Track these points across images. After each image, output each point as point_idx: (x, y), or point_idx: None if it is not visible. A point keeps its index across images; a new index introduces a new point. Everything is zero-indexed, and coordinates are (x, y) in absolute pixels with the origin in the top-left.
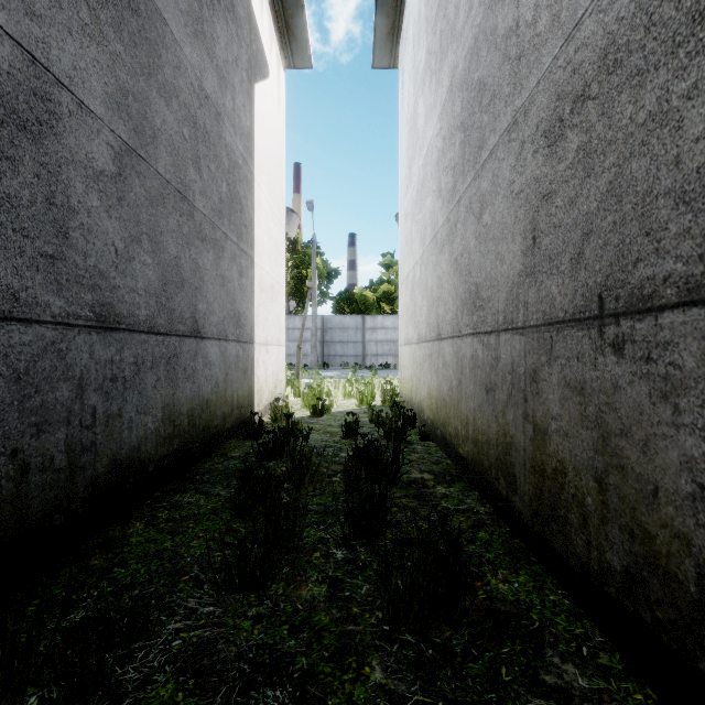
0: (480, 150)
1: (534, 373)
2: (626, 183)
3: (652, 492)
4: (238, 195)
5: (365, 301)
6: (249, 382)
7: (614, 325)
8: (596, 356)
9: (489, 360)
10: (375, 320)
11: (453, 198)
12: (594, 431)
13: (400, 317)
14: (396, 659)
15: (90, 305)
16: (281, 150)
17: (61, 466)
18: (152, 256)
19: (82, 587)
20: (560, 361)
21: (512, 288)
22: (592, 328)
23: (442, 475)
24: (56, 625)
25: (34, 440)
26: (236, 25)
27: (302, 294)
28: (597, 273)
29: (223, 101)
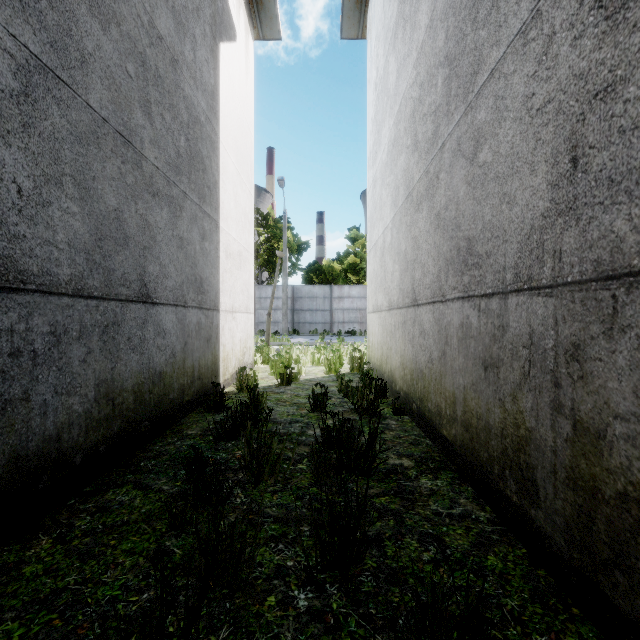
0: (475, 76)
1: (575, 349)
2: None
3: None
4: (200, 154)
5: (332, 272)
6: (213, 351)
7: None
8: None
9: (489, 329)
10: (341, 289)
11: (433, 146)
12: None
13: (368, 285)
14: None
15: None
16: (250, 118)
17: None
18: (80, 203)
19: None
20: (635, 333)
21: (531, 234)
22: None
23: (423, 461)
24: None
25: None
26: None
27: (274, 266)
28: None
29: (180, 49)
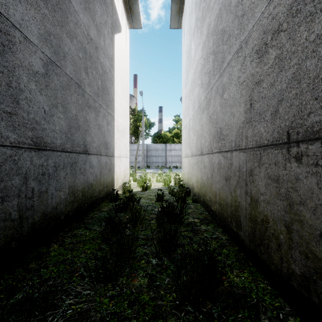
0: (222, 63)
1: (251, 171)
2: (303, 73)
3: (319, 235)
4: (106, 86)
5: (166, 137)
6: (112, 175)
7: (296, 147)
8: (285, 163)
9: (227, 165)
10: (171, 146)
11: (208, 87)
12: (284, 201)
13: (183, 144)
14: (183, 321)
15: (31, 137)
16: (127, 66)
17: (15, 218)
18: (63, 114)
19: (23, 280)
20: (265, 165)
21: (239, 129)
22: (283, 149)
23: (203, 220)
24: (6, 303)
25: (0, 205)
26: (105, 6)
27: (137, 134)
28: (286, 120)
29: (99, 42)
